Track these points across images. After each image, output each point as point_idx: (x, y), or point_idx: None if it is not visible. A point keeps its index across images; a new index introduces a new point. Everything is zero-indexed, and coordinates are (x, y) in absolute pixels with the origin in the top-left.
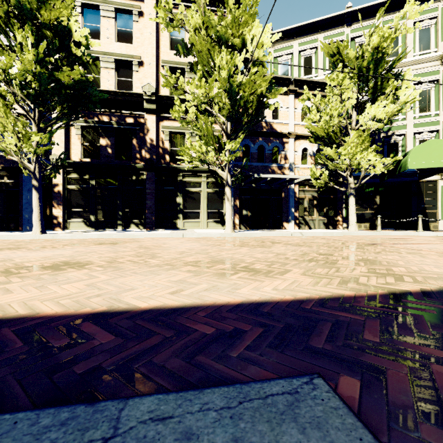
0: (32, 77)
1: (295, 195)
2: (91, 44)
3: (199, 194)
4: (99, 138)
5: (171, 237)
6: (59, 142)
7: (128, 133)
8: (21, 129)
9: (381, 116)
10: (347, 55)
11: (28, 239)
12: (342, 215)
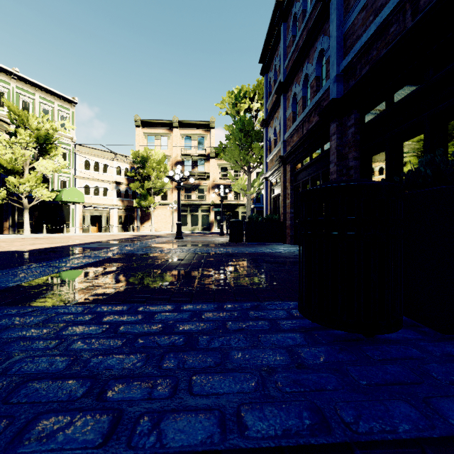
0: None
1: None
2: None
3: None
4: None
5: None
6: None
7: None
8: None
9: (50, 168)
10: (32, 126)
11: None
12: (8, 223)
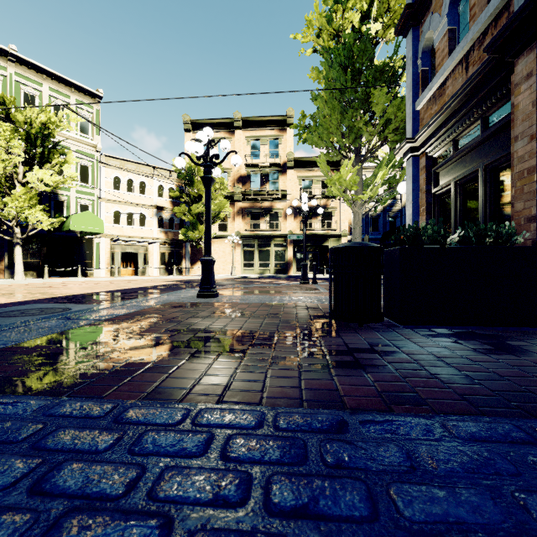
0: None
1: None
2: None
3: None
4: None
5: None
6: None
7: None
8: None
9: (49, 182)
10: (16, 116)
11: None
12: (4, 263)
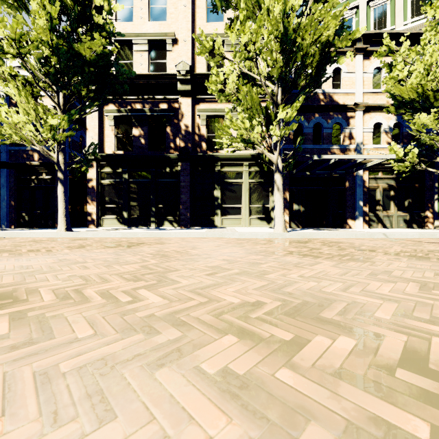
0: (49, 51)
1: (363, 184)
2: (113, 8)
3: (239, 186)
4: (132, 129)
5: (206, 238)
6: (93, 135)
7: (162, 120)
8: (42, 114)
9: None
10: None
11: (49, 237)
12: (432, 210)
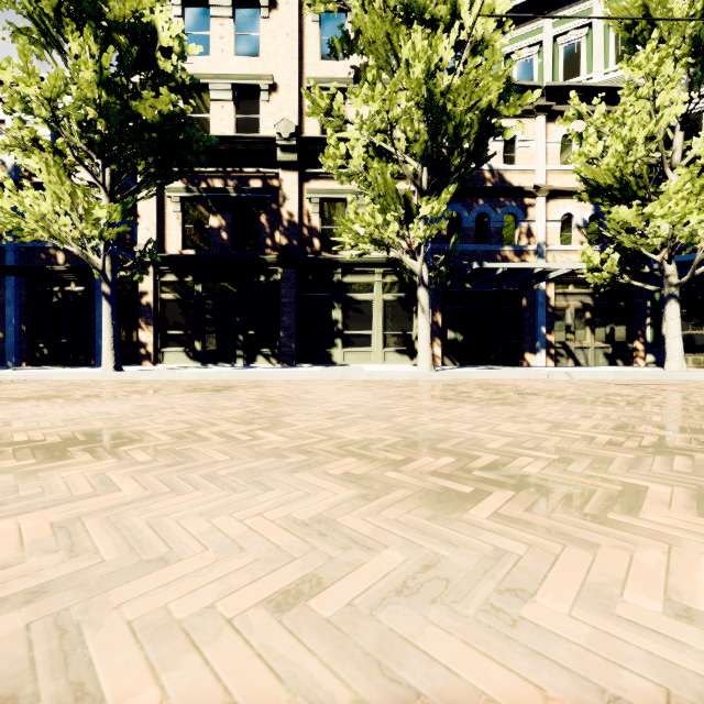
0: (95, 111)
1: (547, 302)
2: (187, 50)
3: (369, 303)
4: (208, 216)
5: (320, 379)
6: (149, 226)
7: (253, 205)
8: (82, 200)
9: None
10: (670, 13)
11: (92, 379)
12: (643, 339)
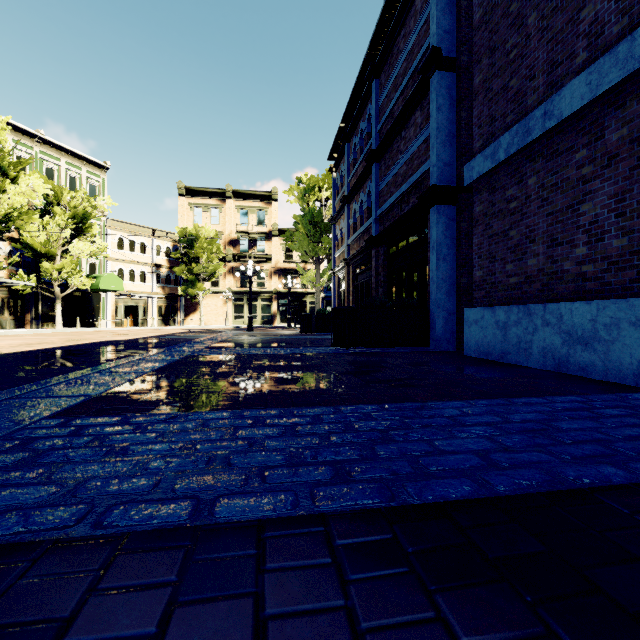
0: None
1: None
2: None
3: None
4: None
5: None
6: None
7: None
8: None
9: (87, 252)
10: (71, 204)
11: None
12: (31, 315)
